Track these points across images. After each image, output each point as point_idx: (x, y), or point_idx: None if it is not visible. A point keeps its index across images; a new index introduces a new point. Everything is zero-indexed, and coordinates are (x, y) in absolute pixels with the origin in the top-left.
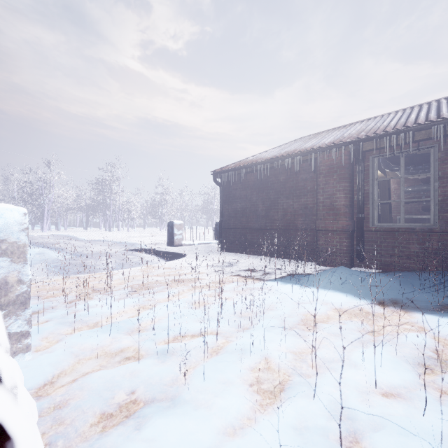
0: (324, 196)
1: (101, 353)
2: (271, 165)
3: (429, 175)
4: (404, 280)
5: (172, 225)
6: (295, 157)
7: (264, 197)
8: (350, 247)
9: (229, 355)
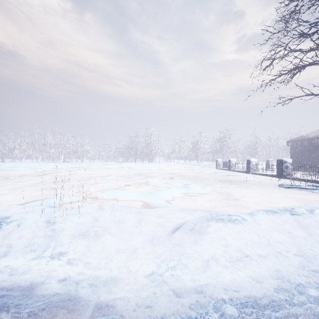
0: None
1: None
2: (310, 140)
3: None
4: None
5: (268, 160)
6: (318, 138)
7: (309, 151)
8: None
9: None
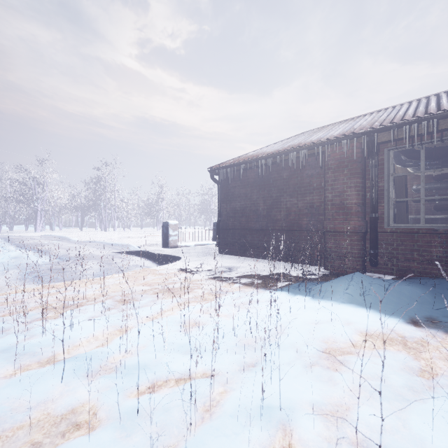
0: (333, 193)
1: (41, 417)
2: (274, 160)
3: (444, 171)
4: (433, 290)
5: (167, 225)
6: (300, 150)
7: (266, 195)
8: (362, 250)
9: (228, 423)
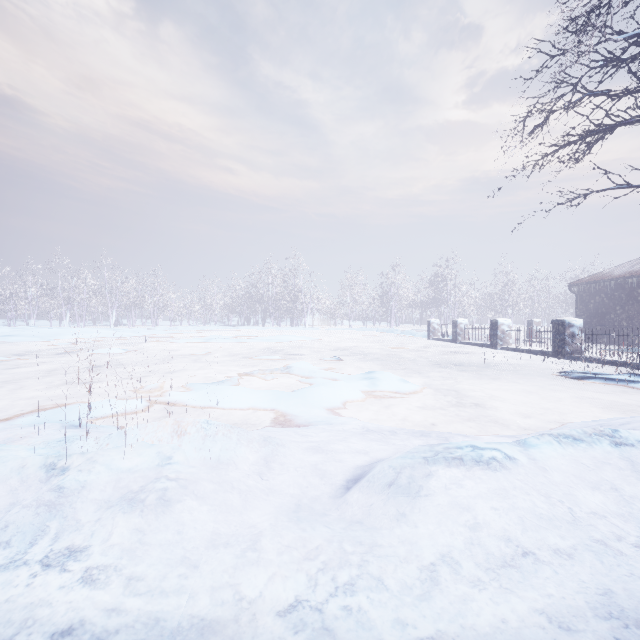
0: None
1: None
2: (616, 282)
3: None
4: None
5: (531, 322)
6: (632, 278)
7: (613, 302)
8: None
9: None
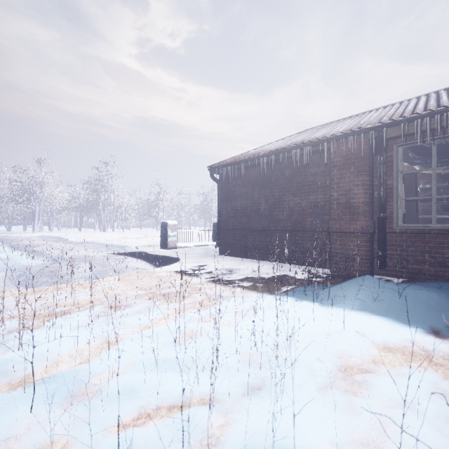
0: (339, 192)
1: None
2: (276, 158)
3: None
4: None
5: (166, 225)
6: (303, 147)
7: (268, 194)
8: (370, 252)
9: None
